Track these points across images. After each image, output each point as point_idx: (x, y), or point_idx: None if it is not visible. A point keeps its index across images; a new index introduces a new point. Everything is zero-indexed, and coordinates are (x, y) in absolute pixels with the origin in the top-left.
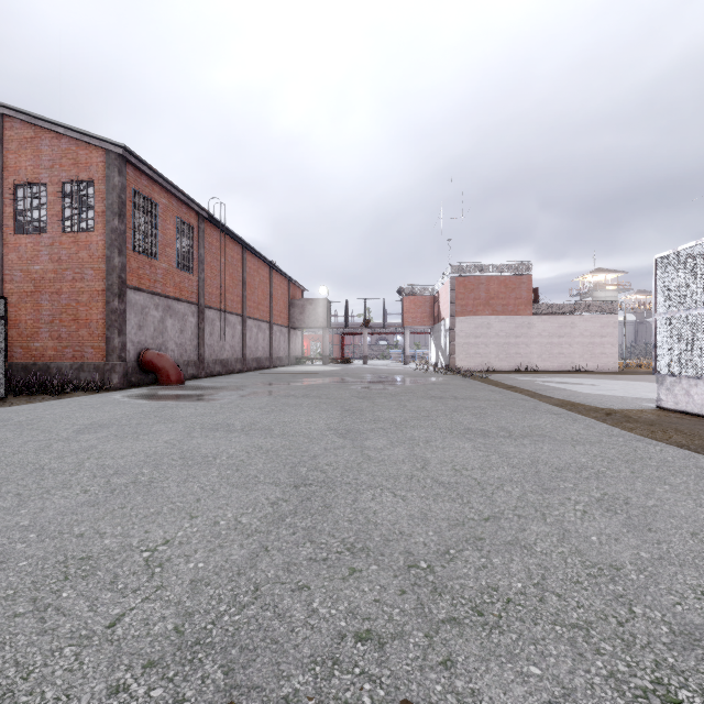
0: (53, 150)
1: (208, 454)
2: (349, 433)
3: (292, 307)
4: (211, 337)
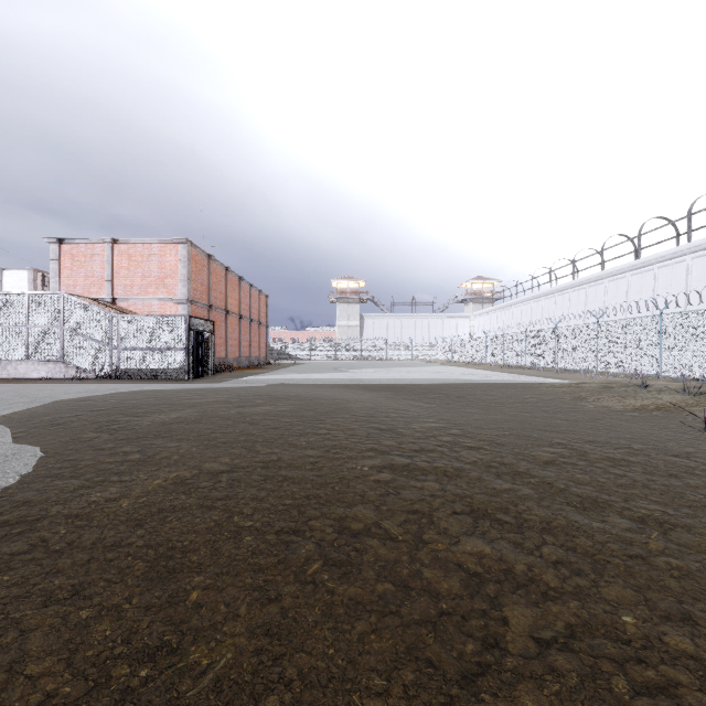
0: None
1: None
2: None
3: None
4: None
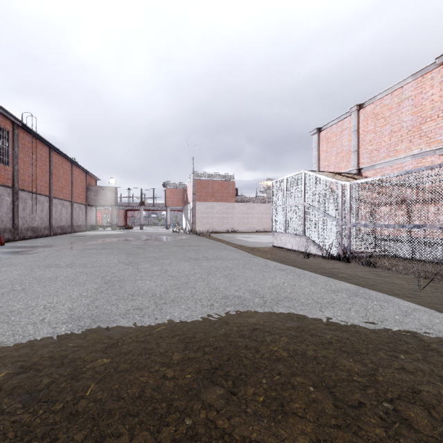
0: None
1: (51, 277)
2: (131, 263)
3: (88, 191)
4: (24, 211)
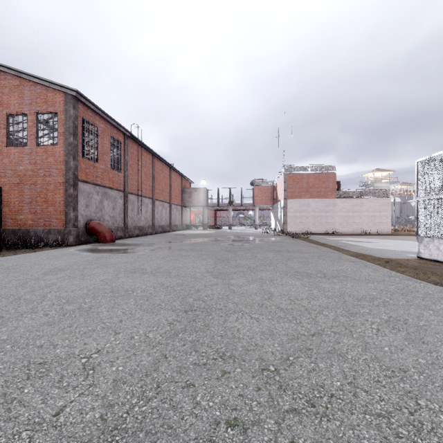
0: (31, 93)
1: (128, 289)
2: (220, 275)
3: (183, 193)
4: (132, 212)
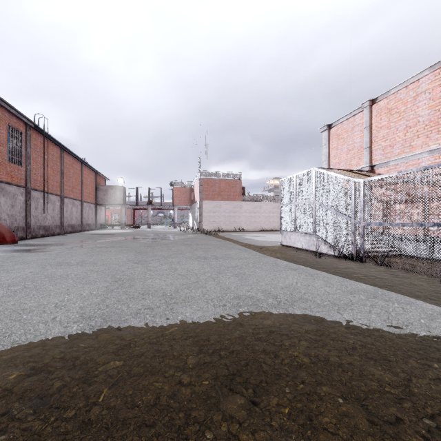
0: None
1: (62, 275)
2: (140, 262)
3: (97, 190)
4: (36, 210)
